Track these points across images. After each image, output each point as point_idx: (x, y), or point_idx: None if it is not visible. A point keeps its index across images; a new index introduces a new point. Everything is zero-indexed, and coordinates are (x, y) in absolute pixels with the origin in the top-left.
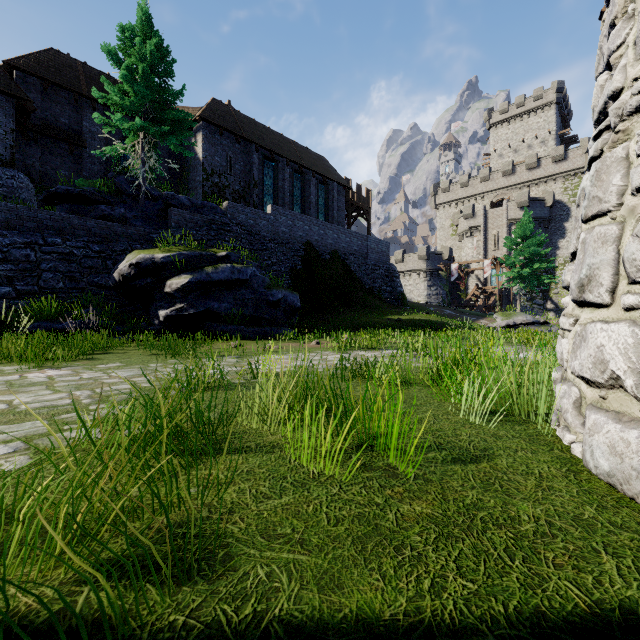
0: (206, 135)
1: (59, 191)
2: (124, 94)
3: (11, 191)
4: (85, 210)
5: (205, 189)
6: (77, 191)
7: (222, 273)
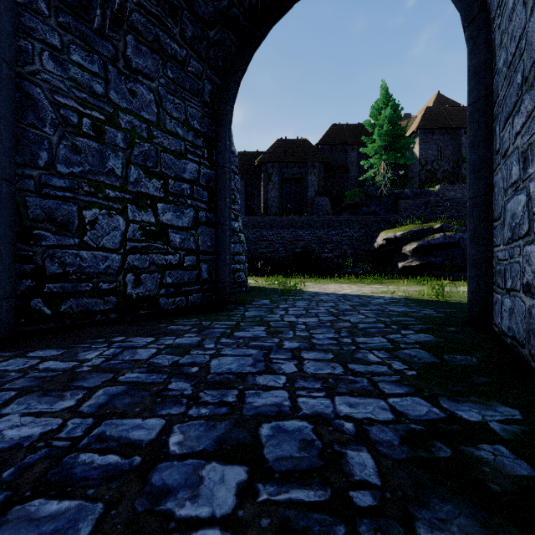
0: (421, 138)
1: (346, 205)
2: (373, 141)
3: (323, 207)
4: (356, 211)
5: (420, 176)
6: (353, 203)
7: (437, 239)
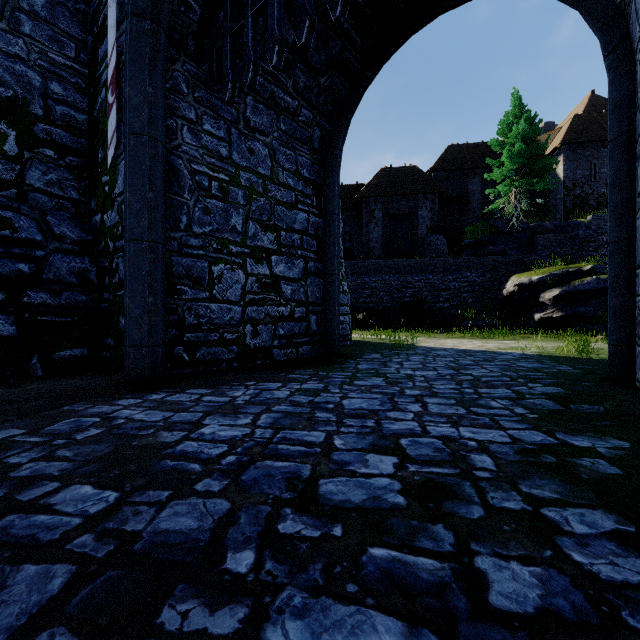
0: (567, 156)
1: (466, 244)
2: (501, 163)
3: (437, 247)
4: (479, 251)
5: (566, 204)
6: (475, 241)
7: (587, 284)
